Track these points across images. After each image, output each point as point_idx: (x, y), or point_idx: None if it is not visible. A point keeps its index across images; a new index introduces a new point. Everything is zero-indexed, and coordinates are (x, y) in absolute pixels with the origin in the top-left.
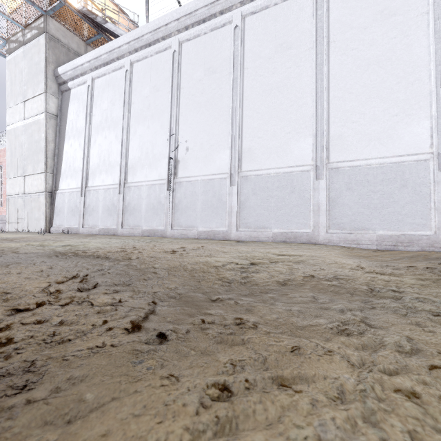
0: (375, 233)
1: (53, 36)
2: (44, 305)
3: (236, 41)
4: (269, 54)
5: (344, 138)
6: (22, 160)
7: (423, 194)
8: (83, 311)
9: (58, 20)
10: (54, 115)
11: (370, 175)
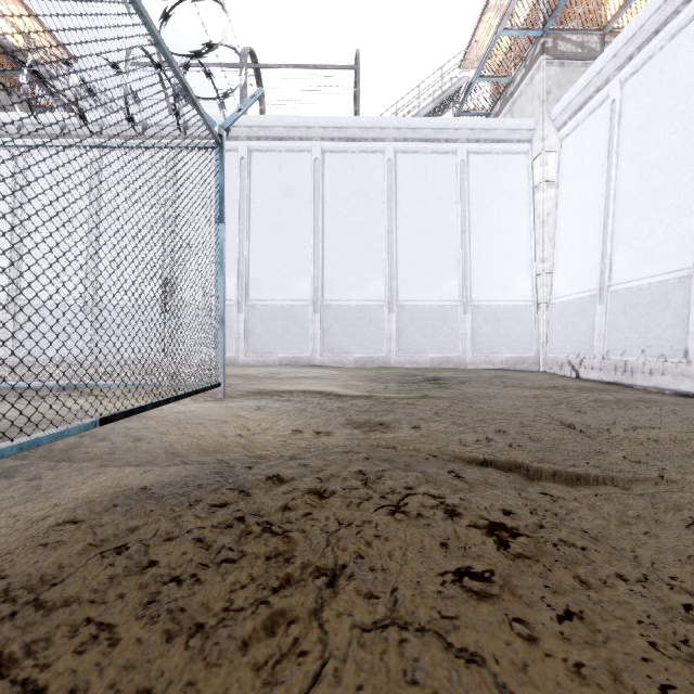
0: (353, 356)
1: None
2: None
3: (242, 172)
4: (275, 195)
5: (334, 282)
6: None
7: (381, 329)
8: None
9: None
10: None
11: (350, 313)
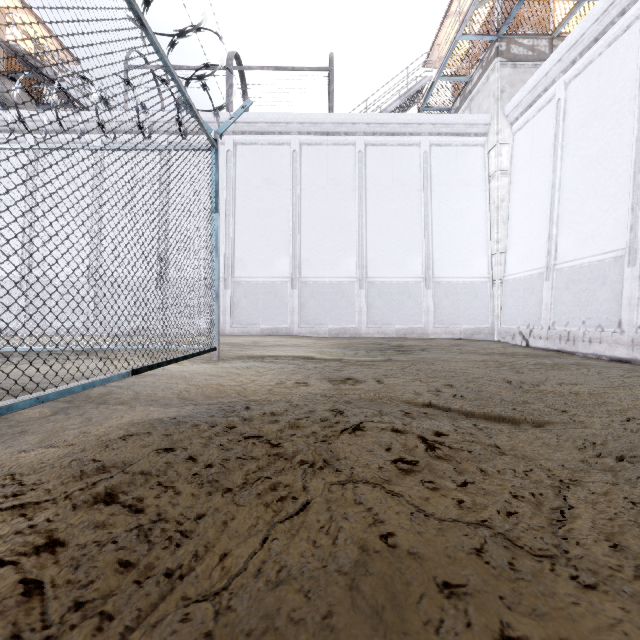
0: (328, 327)
1: None
2: None
3: (228, 163)
4: (258, 183)
5: (310, 261)
6: None
7: (352, 303)
8: None
9: None
10: None
11: (325, 288)
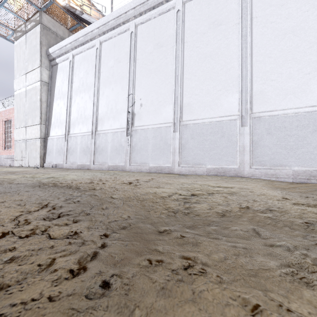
0: (291, 169)
1: (46, 26)
2: (7, 236)
3: (178, 22)
4: (204, 30)
5: (264, 93)
6: (24, 115)
7: None
8: (38, 244)
9: (49, 14)
10: (46, 83)
11: (286, 122)
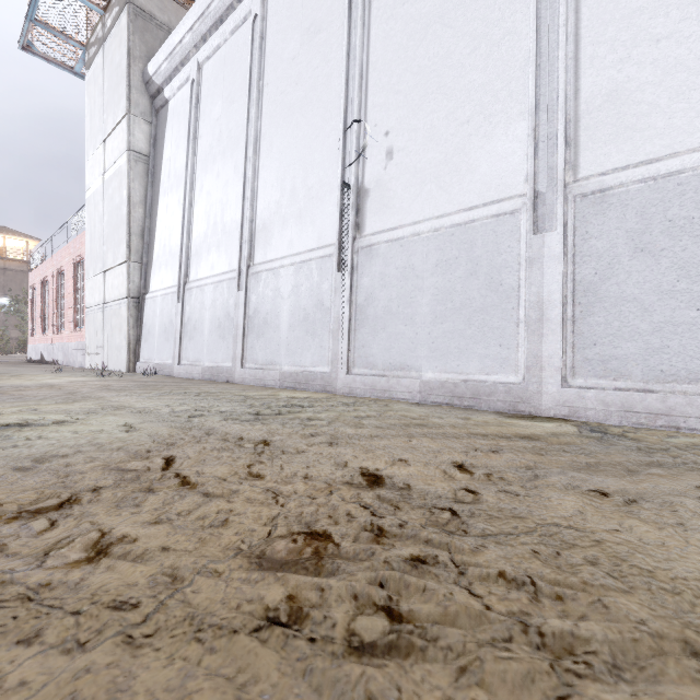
0: None
1: (142, 9)
2: None
3: None
4: None
5: None
6: (101, 244)
7: None
8: None
9: None
10: (144, 155)
11: None
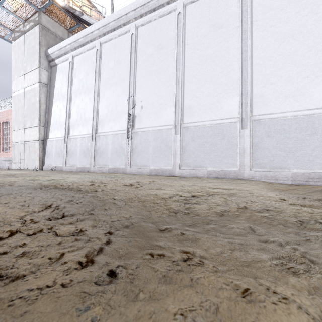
0: (290, 171)
1: (45, 26)
2: (15, 234)
3: (178, 24)
4: (205, 32)
5: (264, 96)
6: (23, 117)
7: None
8: (46, 241)
9: (49, 14)
10: (46, 84)
11: (286, 125)
